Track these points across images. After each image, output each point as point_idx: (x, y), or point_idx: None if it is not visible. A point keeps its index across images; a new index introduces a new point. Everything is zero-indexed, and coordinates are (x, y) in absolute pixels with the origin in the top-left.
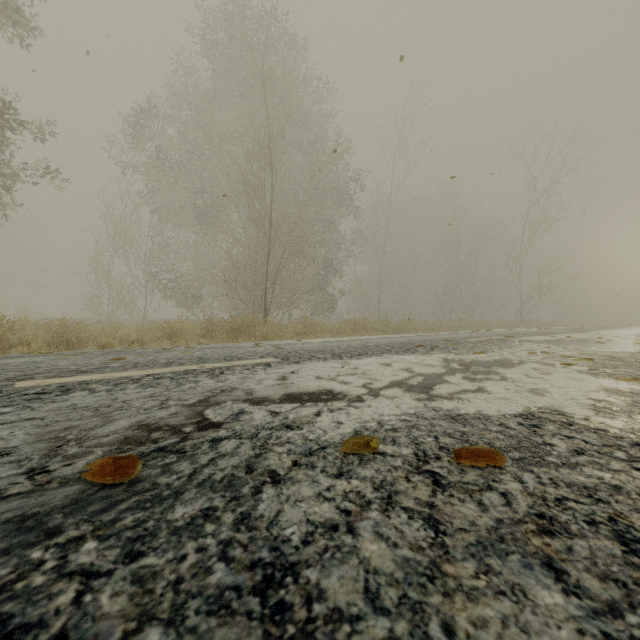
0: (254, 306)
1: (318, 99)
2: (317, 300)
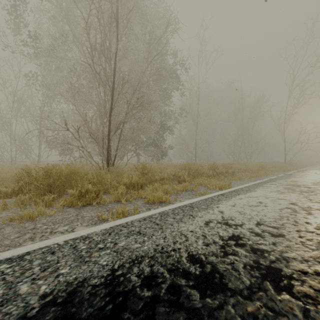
0: (101, 153)
1: (156, 13)
2: (156, 149)
